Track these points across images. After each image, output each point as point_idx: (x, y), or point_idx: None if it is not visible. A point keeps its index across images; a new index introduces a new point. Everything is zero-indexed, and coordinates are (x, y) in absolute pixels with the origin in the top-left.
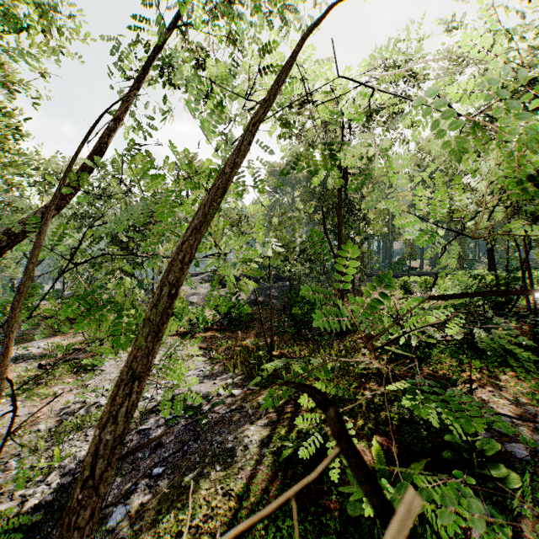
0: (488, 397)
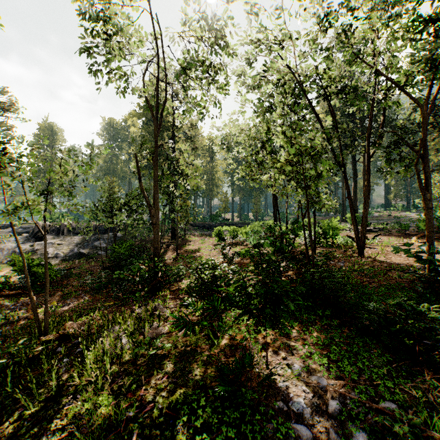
0: (282, 370)
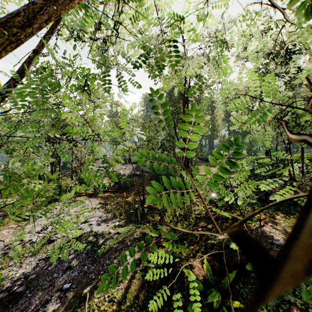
0: (270, 230)
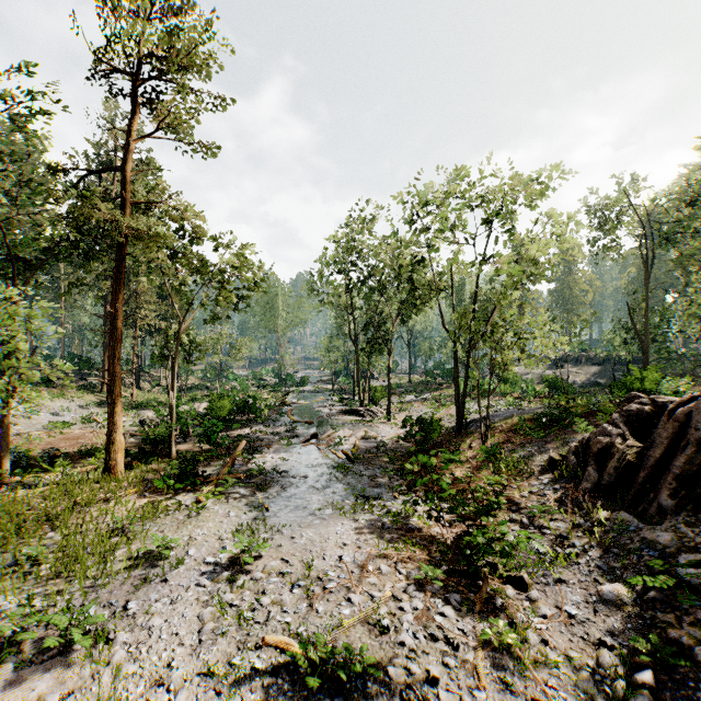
0: None
